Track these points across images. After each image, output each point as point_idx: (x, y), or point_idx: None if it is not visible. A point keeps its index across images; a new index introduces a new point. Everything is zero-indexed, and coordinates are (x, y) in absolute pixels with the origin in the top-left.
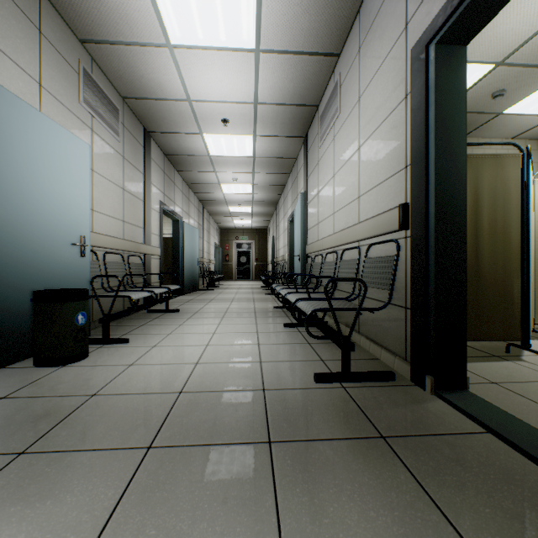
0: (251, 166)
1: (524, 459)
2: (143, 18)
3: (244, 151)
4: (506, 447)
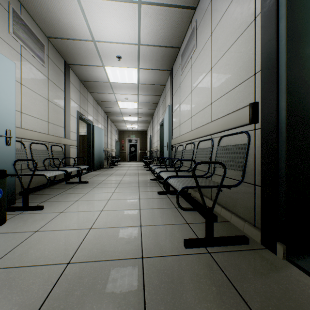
0: (137, 90)
1: None
2: None
3: (132, 79)
4: None
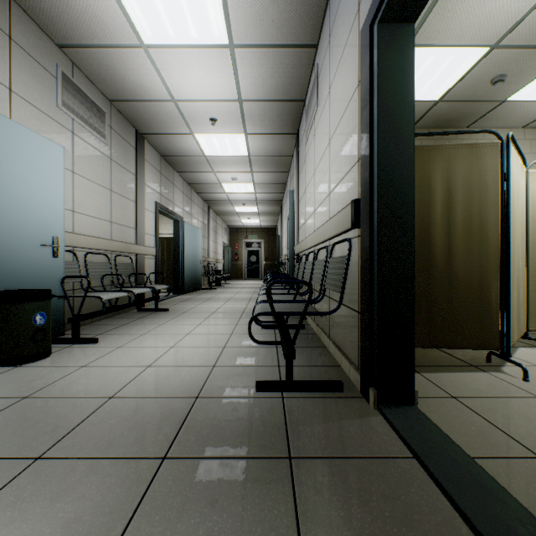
0: (248, 164)
1: (437, 494)
2: (112, 19)
3: (238, 150)
4: (424, 477)
